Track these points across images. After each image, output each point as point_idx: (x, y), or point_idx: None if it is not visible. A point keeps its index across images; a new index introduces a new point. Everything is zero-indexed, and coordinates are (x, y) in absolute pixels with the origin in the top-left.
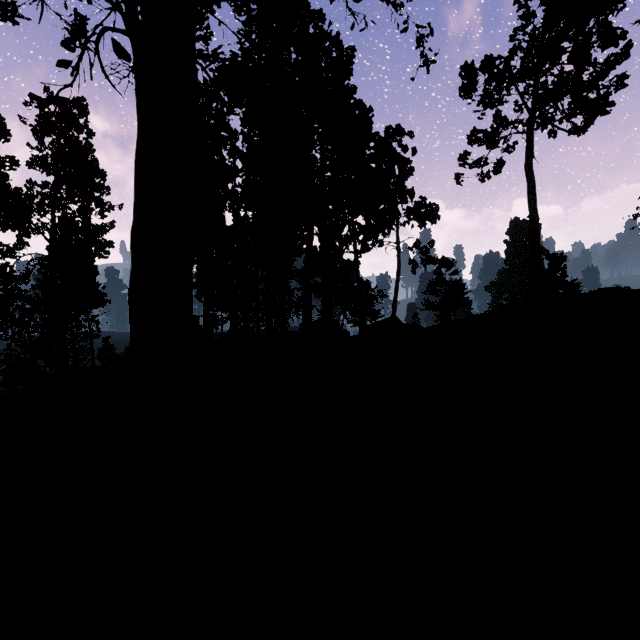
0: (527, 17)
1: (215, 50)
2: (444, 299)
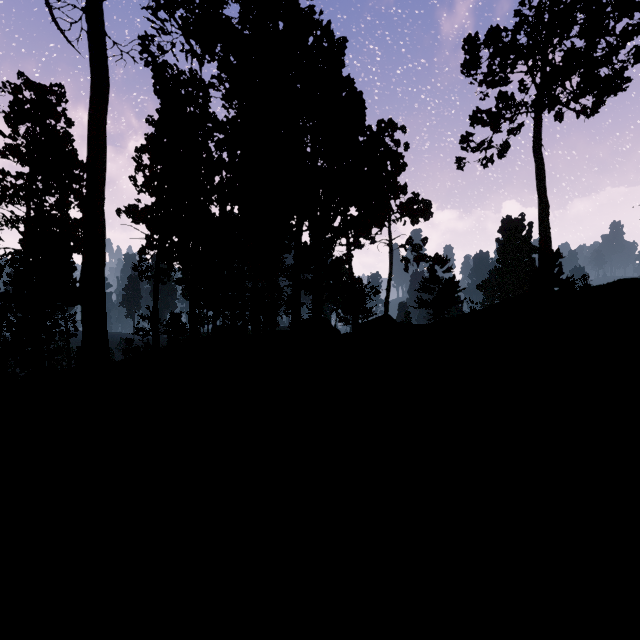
0: None
1: None
2: (438, 297)
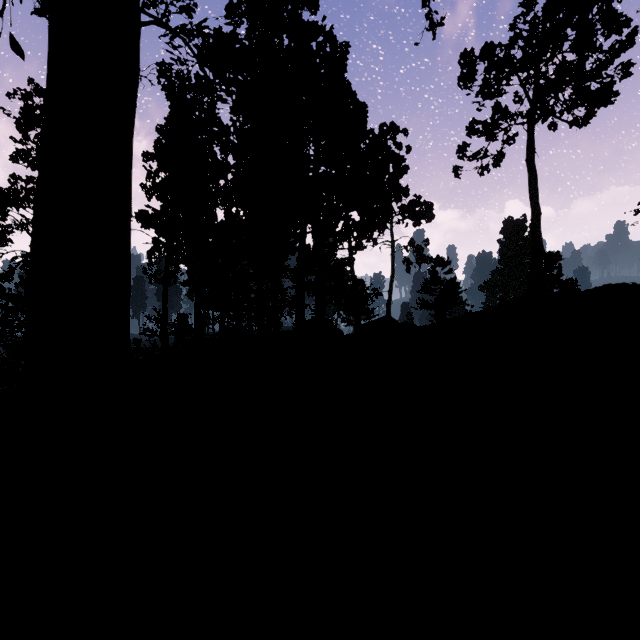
0: (528, 4)
1: (199, 23)
2: (439, 298)
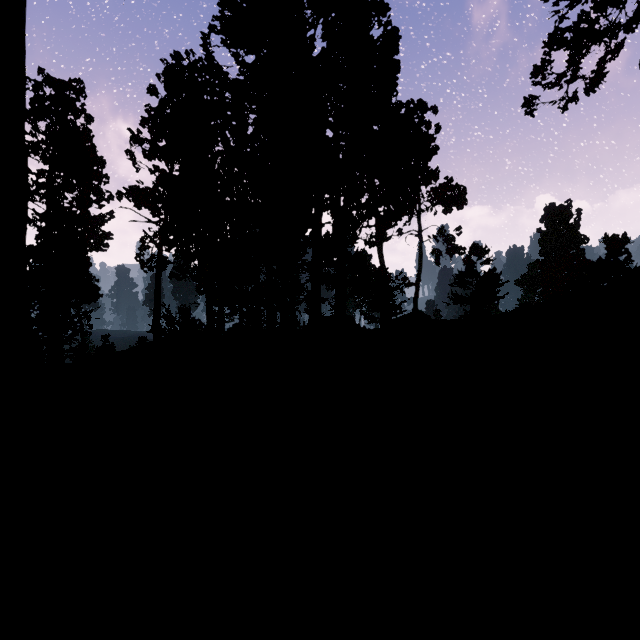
0: None
1: None
2: (476, 291)
